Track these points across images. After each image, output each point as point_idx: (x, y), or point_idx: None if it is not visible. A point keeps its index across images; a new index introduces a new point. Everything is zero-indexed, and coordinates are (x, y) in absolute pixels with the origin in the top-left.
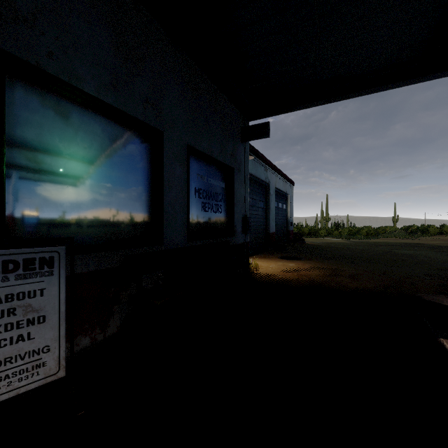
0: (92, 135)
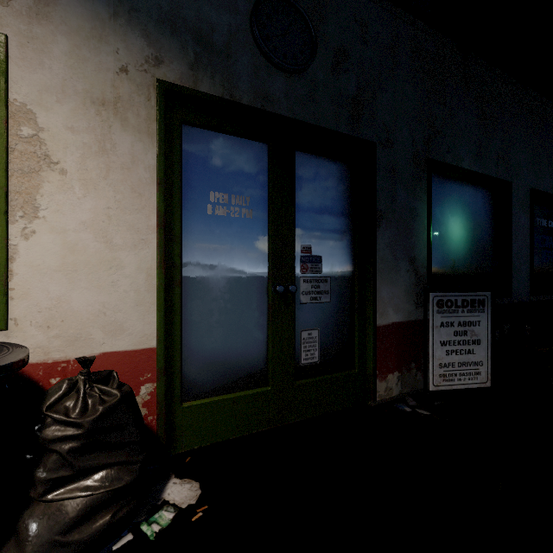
0: (463, 202)
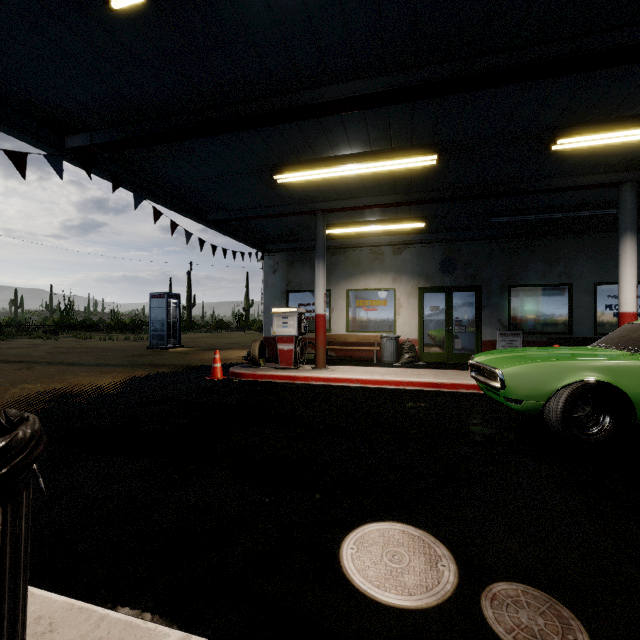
0: (535, 296)
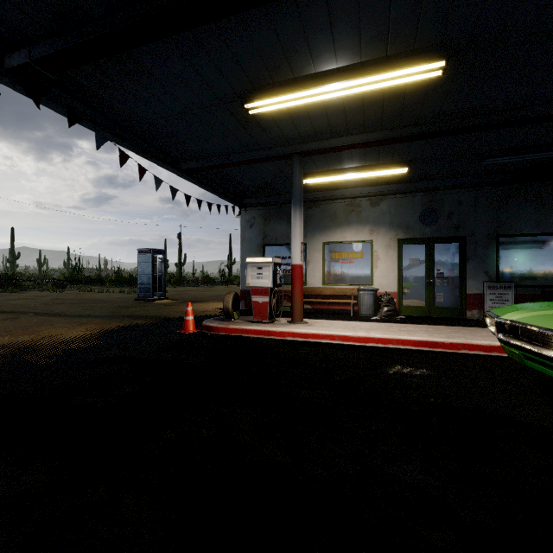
0: (526, 246)
